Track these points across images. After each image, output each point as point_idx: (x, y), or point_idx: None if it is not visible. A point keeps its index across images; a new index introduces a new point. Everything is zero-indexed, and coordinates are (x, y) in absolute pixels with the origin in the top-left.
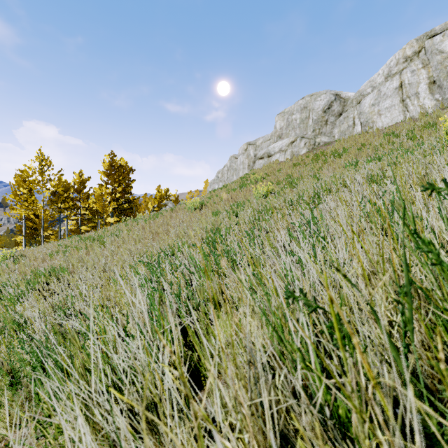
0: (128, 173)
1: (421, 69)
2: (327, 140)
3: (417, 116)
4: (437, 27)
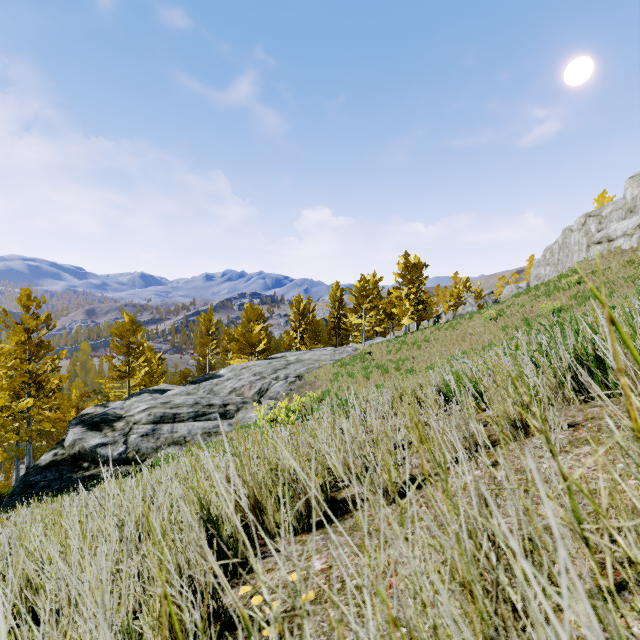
0: (421, 270)
1: None
2: None
3: None
4: None
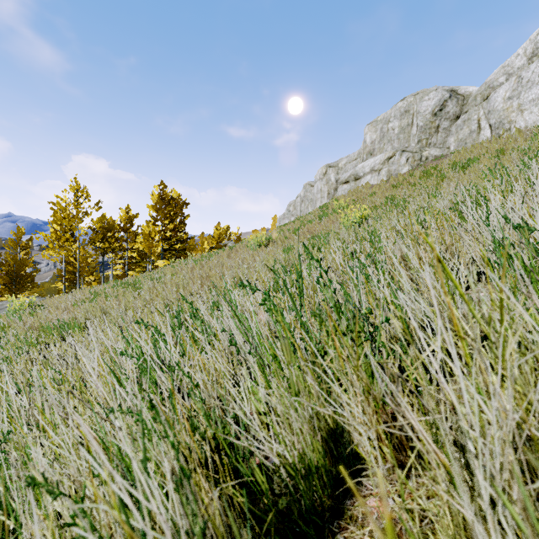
0: (181, 208)
1: None
2: (438, 153)
3: None
4: None
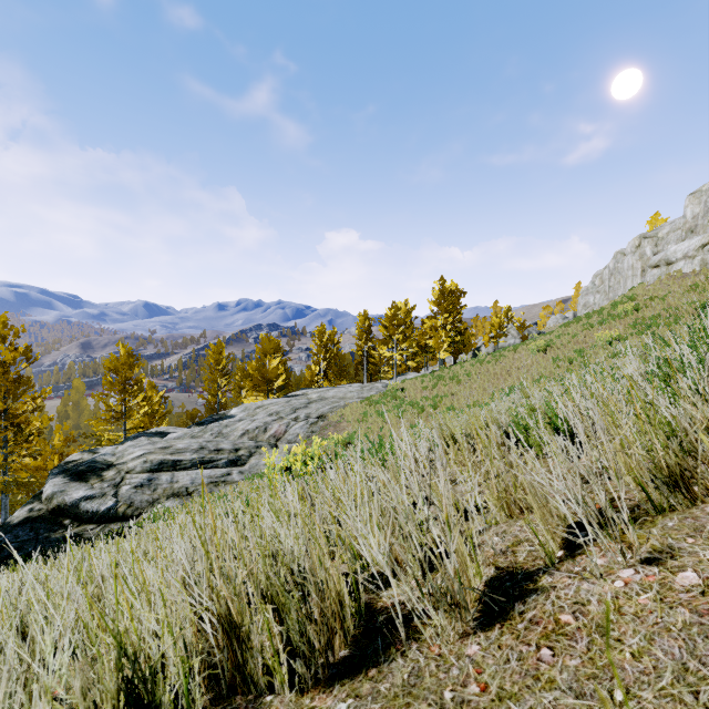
0: (458, 298)
1: None
2: None
3: None
4: None
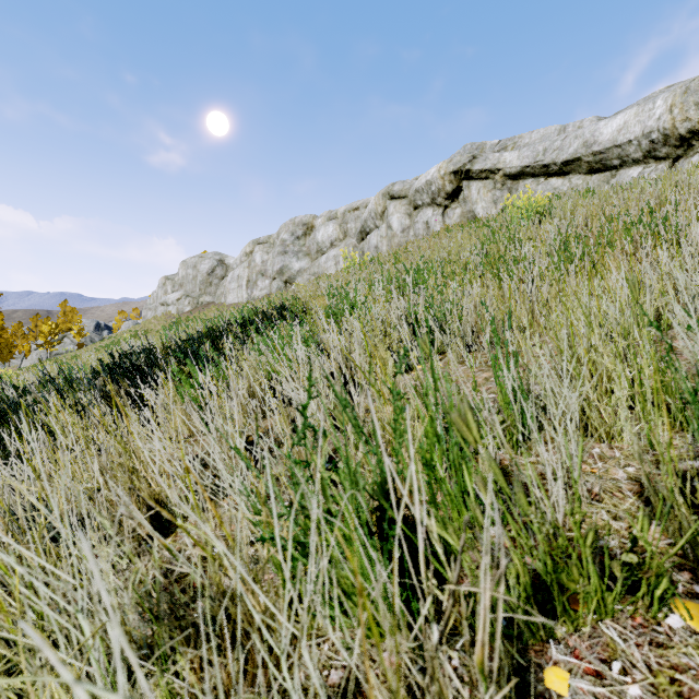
0: None
1: (247, 268)
2: (210, 300)
3: (240, 302)
4: (262, 238)
